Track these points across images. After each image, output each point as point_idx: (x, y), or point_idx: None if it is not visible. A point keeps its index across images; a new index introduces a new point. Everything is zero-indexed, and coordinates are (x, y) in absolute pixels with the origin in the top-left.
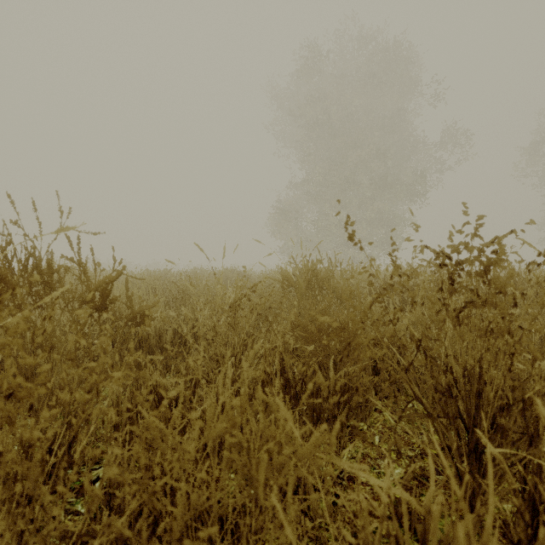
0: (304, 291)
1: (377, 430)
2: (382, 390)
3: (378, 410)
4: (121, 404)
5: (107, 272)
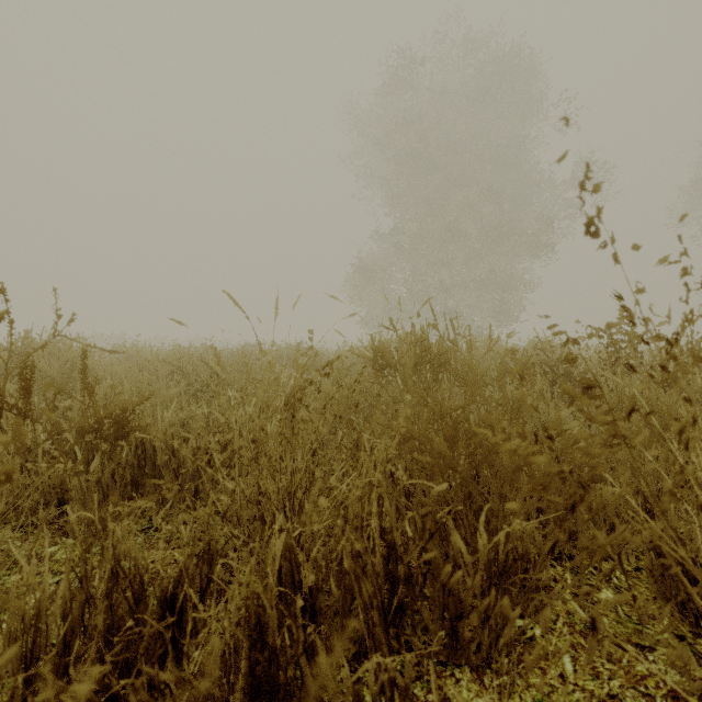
0: (411, 375)
1: (562, 639)
2: (581, 570)
3: (551, 589)
4: (45, 613)
5: (123, 349)
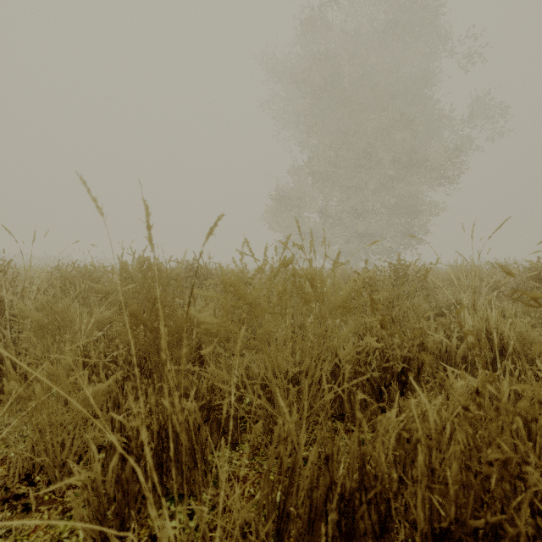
0: None
1: None
2: None
3: None
4: None
5: None
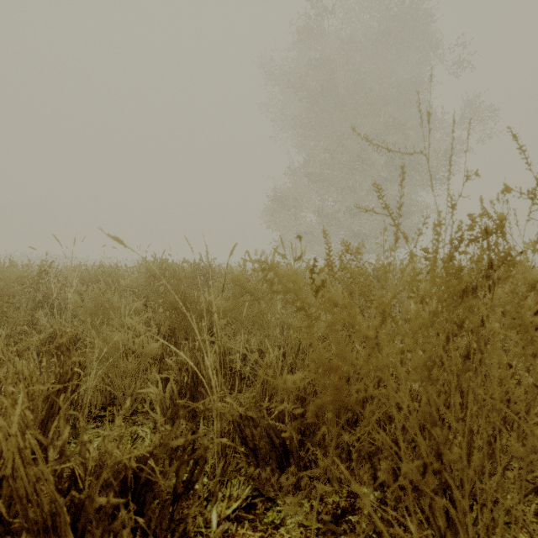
0: None
1: None
2: None
3: None
4: None
5: None
